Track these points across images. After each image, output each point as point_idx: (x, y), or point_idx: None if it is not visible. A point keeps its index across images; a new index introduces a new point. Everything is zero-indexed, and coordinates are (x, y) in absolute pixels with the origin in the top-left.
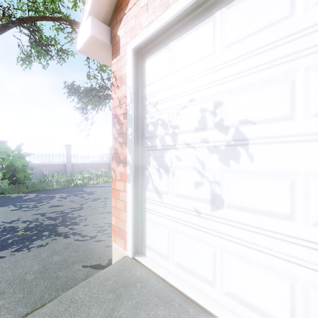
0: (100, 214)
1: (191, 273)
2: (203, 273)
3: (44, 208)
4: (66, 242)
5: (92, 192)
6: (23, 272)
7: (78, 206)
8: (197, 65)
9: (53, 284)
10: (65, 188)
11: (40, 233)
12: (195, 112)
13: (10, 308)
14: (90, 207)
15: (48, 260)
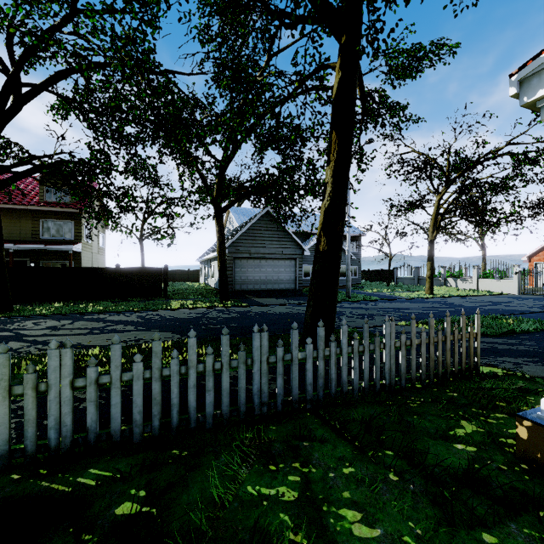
0: None
1: None
2: None
3: None
4: None
5: None
6: None
7: None
8: None
9: None
10: None
11: None
12: None
13: None
14: None
15: None
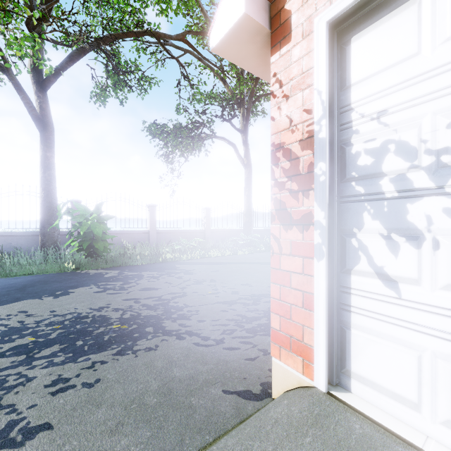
0: (214, 304)
1: None
2: None
3: (136, 292)
4: (183, 347)
5: (189, 270)
6: (139, 391)
7: (178, 291)
8: None
9: (190, 419)
10: (152, 264)
11: (143, 329)
12: None
13: None
14: (196, 293)
15: (168, 374)
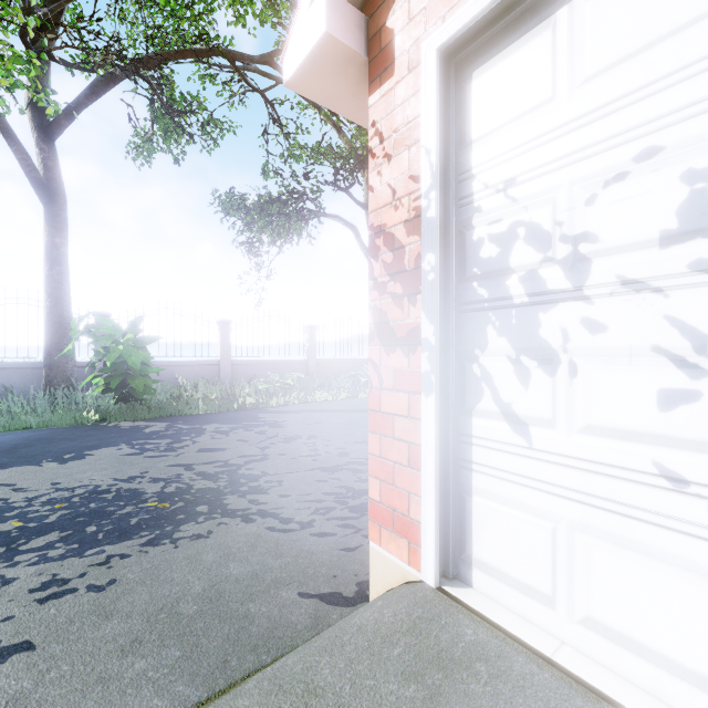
0: (308, 472)
1: (644, 654)
2: (701, 662)
3: (189, 454)
4: (249, 533)
5: (278, 422)
6: (172, 595)
7: (256, 452)
8: (672, 46)
9: (243, 633)
10: (222, 413)
11: (192, 508)
12: (661, 186)
13: (160, 683)
14: (283, 455)
15: (221, 572)
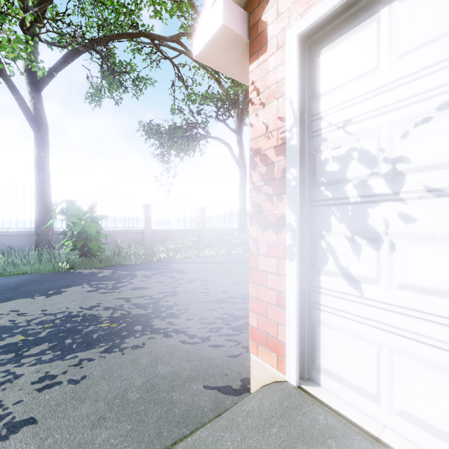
0: (203, 303)
1: (443, 437)
2: None
3: (127, 291)
4: (169, 344)
5: (182, 269)
6: (123, 387)
7: (170, 290)
8: None
9: (170, 413)
10: (146, 263)
11: (131, 327)
12: None
13: (118, 447)
14: (187, 292)
15: (152, 371)
